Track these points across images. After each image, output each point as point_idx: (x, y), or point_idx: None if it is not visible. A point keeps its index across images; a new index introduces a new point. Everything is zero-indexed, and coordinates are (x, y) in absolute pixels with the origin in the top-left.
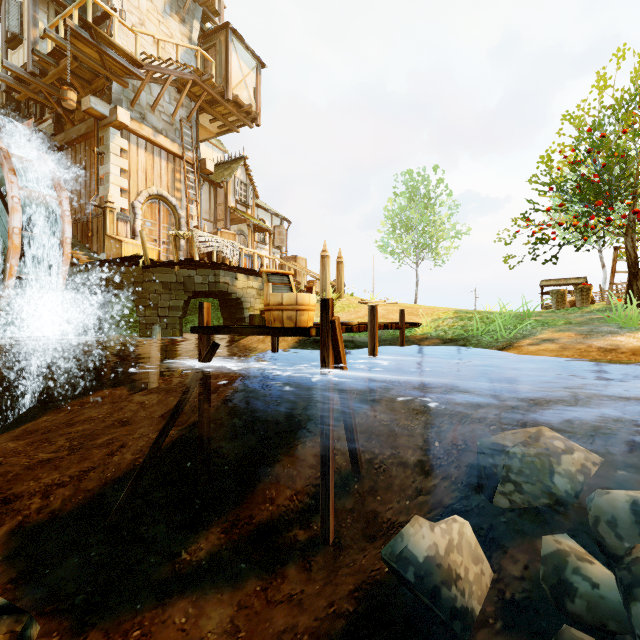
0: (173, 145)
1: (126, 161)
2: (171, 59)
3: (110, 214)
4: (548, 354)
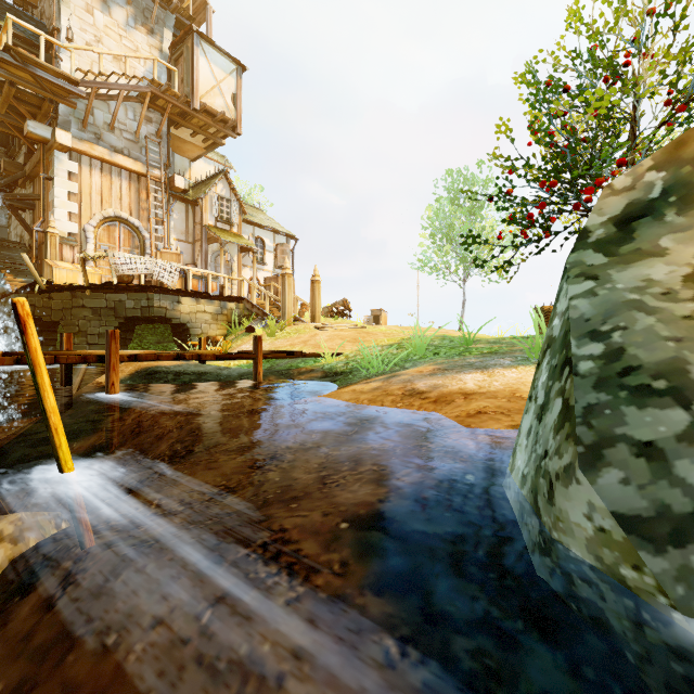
0: (135, 164)
1: (75, 184)
2: (114, 72)
3: (52, 239)
4: (345, 397)
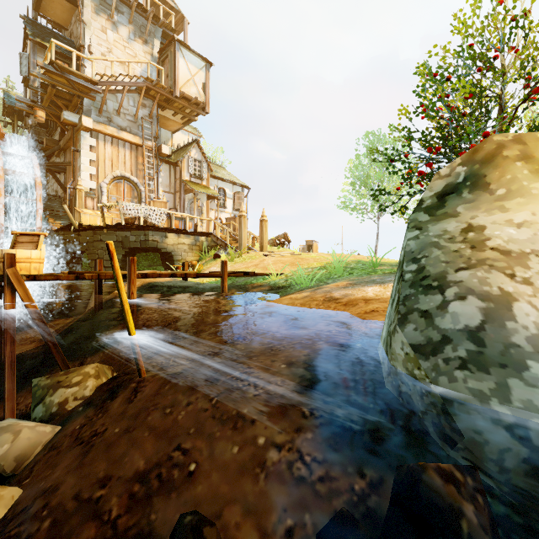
0: (134, 138)
1: (94, 154)
2: (121, 74)
3: (79, 193)
4: (285, 302)
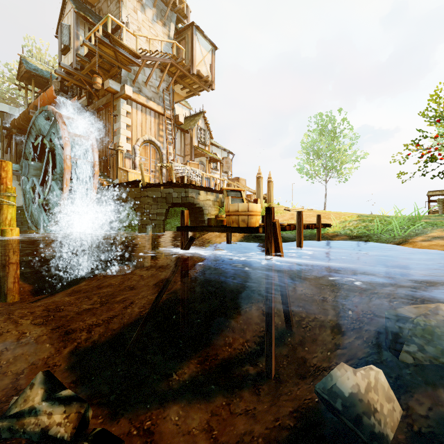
0: (158, 107)
1: (130, 119)
2: (157, 51)
3: (120, 154)
4: (439, 248)
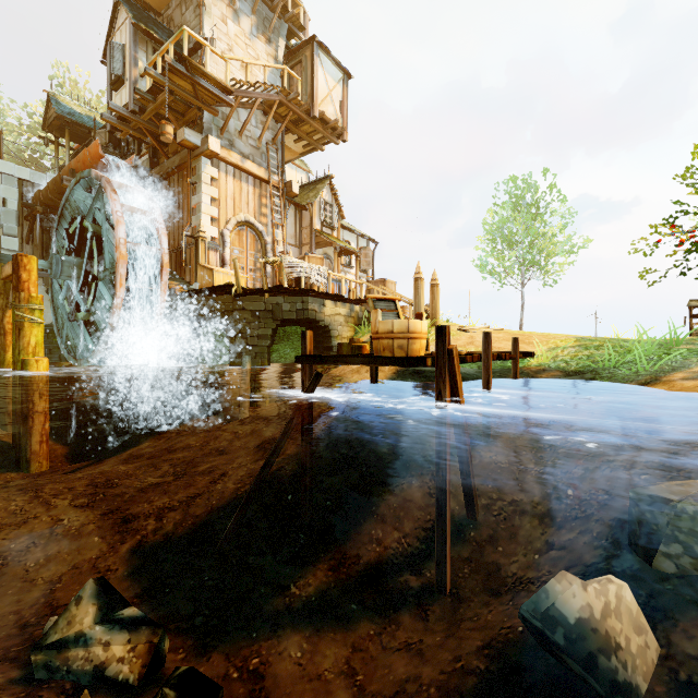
0: (260, 170)
1: (216, 189)
2: (259, 82)
3: (202, 243)
4: None
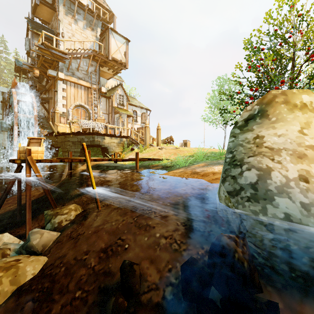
0: (86, 83)
1: (65, 93)
2: (79, 48)
3: (57, 115)
4: (170, 174)
